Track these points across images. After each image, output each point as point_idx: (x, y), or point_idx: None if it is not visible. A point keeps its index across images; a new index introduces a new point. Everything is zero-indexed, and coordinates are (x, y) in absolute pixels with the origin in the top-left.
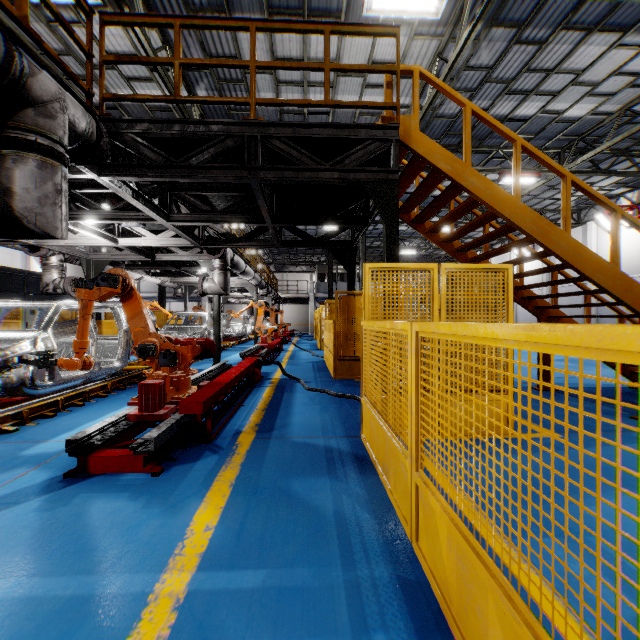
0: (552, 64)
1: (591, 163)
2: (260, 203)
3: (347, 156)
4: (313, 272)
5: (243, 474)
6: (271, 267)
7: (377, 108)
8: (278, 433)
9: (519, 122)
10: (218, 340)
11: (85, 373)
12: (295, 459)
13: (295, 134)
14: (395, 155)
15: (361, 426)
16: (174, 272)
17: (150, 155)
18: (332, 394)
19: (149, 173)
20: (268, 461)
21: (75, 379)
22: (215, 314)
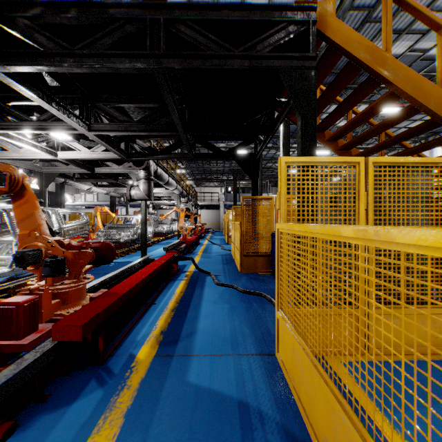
0: (426, 3)
1: None
2: (169, 105)
3: (259, 41)
4: (222, 186)
5: (122, 439)
6: (192, 183)
7: None
8: (183, 347)
9: None
10: (145, 237)
11: (6, 272)
12: (198, 401)
13: (201, 17)
14: (312, 39)
15: (276, 344)
16: (115, 184)
17: (44, 43)
18: (239, 290)
19: (43, 62)
20: (162, 405)
21: None
22: (142, 216)
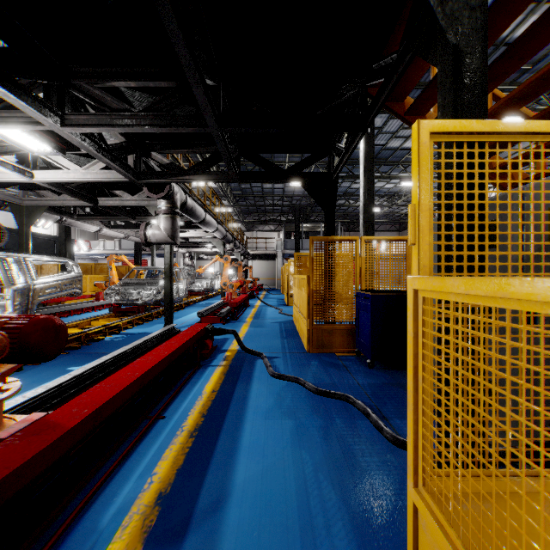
0: None
1: None
2: (182, 59)
3: None
4: (280, 231)
5: None
6: (242, 227)
7: None
8: None
9: None
10: (169, 298)
11: None
12: None
13: None
14: None
15: None
16: (134, 224)
17: None
18: (309, 388)
19: None
20: None
21: None
22: (166, 268)
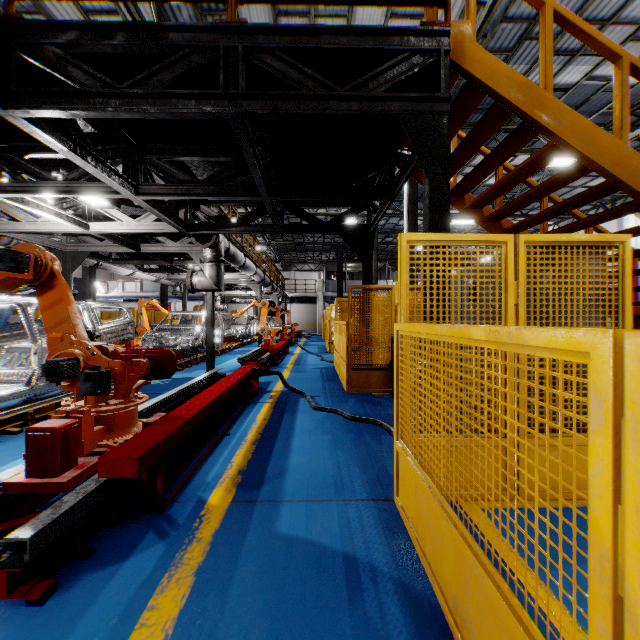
0: (609, 13)
1: (638, 141)
2: (248, 160)
3: (372, 77)
4: (321, 270)
5: (194, 602)
6: (278, 266)
7: (417, 5)
8: (269, 490)
9: (559, 92)
10: (212, 343)
11: (22, 390)
12: (290, 557)
13: (294, 44)
14: (444, 74)
15: (395, 485)
16: (169, 267)
17: (81, 78)
18: (346, 416)
19: (80, 105)
20: (244, 562)
21: (5, 399)
22: (208, 313)
